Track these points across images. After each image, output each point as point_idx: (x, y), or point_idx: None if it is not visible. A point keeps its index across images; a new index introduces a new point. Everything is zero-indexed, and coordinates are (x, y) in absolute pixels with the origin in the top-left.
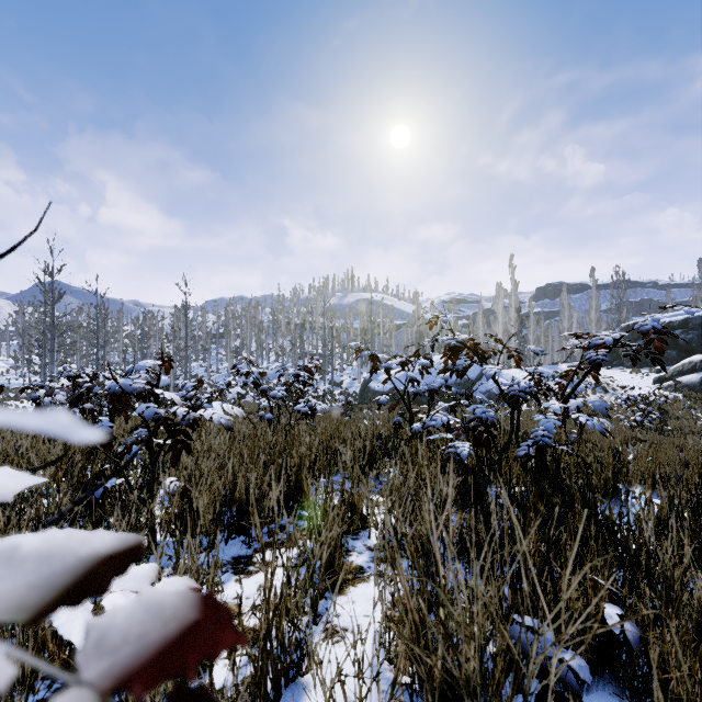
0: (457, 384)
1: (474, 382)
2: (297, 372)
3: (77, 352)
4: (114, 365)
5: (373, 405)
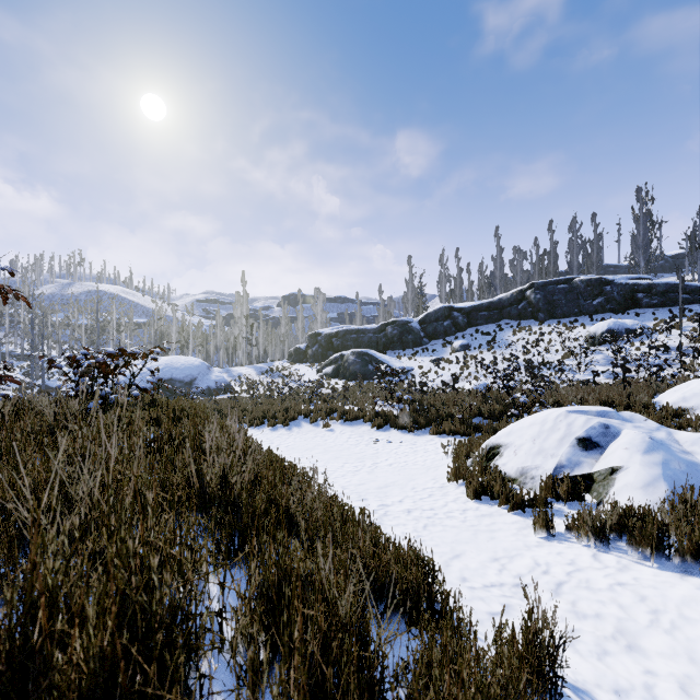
0: (182, 380)
1: (197, 378)
2: None
3: None
4: None
5: None
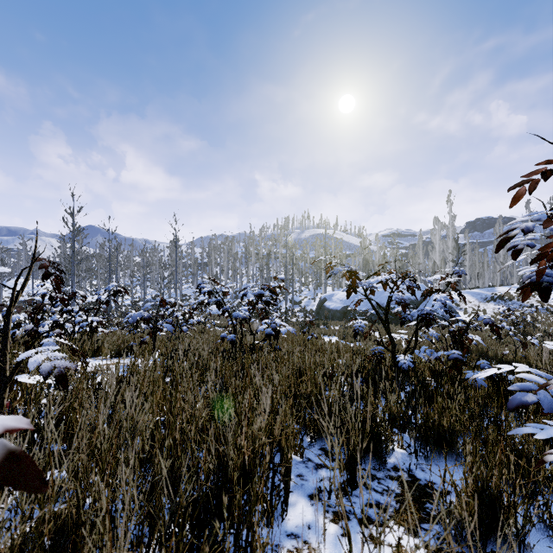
0: None
1: (419, 302)
2: (260, 291)
3: (98, 276)
4: (127, 287)
5: (328, 321)
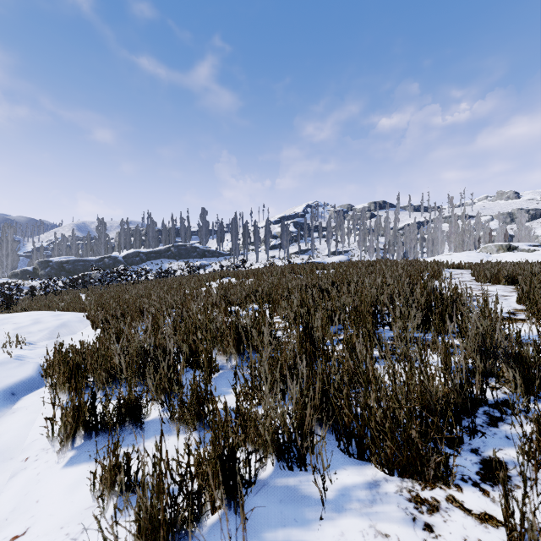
0: None
1: None
2: None
3: None
4: None
5: None
